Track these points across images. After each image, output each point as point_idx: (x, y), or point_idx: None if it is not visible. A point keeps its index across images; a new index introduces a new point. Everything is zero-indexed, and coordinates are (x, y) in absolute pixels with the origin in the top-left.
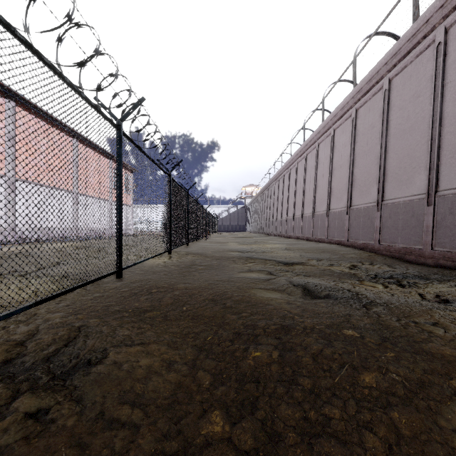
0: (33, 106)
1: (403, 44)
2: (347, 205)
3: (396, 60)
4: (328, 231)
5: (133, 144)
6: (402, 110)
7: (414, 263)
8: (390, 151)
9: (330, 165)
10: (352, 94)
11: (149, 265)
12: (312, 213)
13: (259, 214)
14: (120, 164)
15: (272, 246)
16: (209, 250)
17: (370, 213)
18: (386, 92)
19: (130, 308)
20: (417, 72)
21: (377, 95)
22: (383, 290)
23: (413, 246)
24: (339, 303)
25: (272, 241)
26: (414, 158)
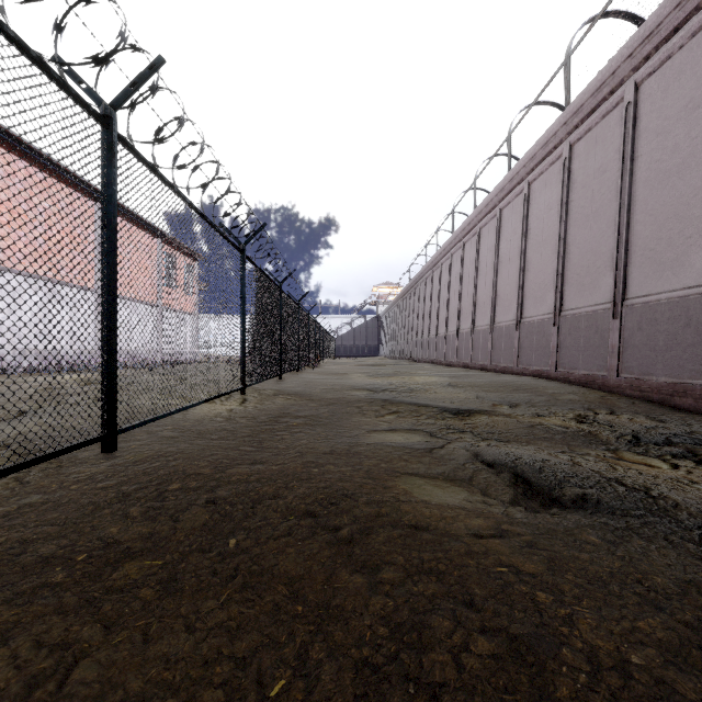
0: (21, 144)
1: (666, 15)
2: (554, 310)
3: (651, 46)
4: (520, 355)
5: (151, 170)
6: (663, 135)
7: (692, 411)
8: (639, 211)
9: (523, 243)
10: (563, 118)
11: (197, 417)
12: (490, 325)
13: (400, 328)
14: (109, 202)
15: (425, 379)
16: (317, 387)
17: (598, 322)
18: (630, 108)
19: (87, 548)
20: (693, 63)
21: (611, 116)
22: (676, 475)
23: (689, 380)
24: (633, 534)
25: (423, 371)
26: (689, 220)
